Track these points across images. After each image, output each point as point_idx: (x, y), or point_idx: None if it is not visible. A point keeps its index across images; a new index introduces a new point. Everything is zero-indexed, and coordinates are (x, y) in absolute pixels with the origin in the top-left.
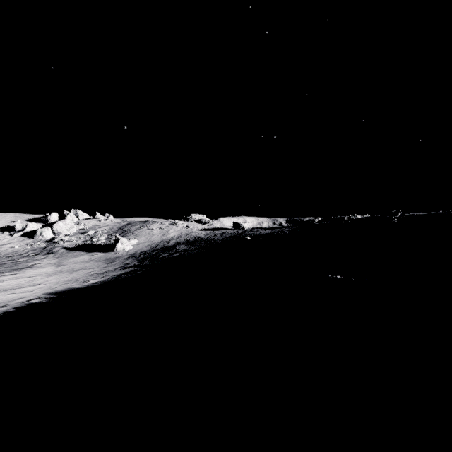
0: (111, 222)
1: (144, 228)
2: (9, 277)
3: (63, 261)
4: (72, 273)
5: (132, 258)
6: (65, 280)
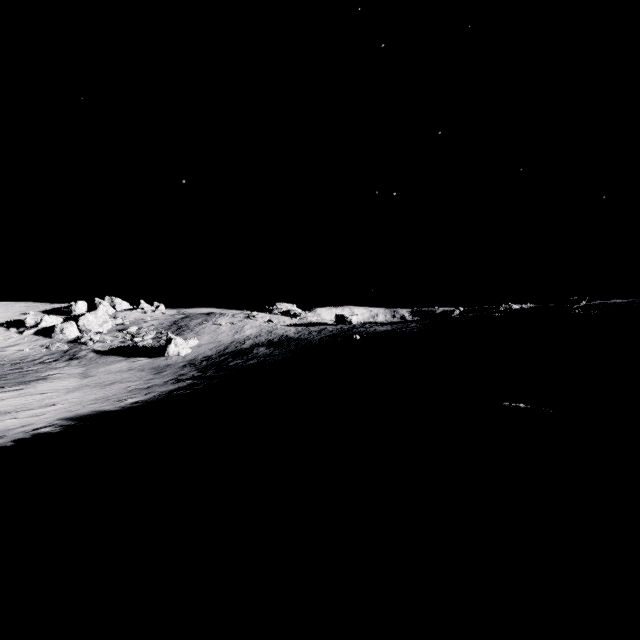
0: (162, 315)
1: (208, 323)
2: (12, 393)
3: (91, 371)
4: (102, 388)
5: (190, 366)
6: (91, 398)
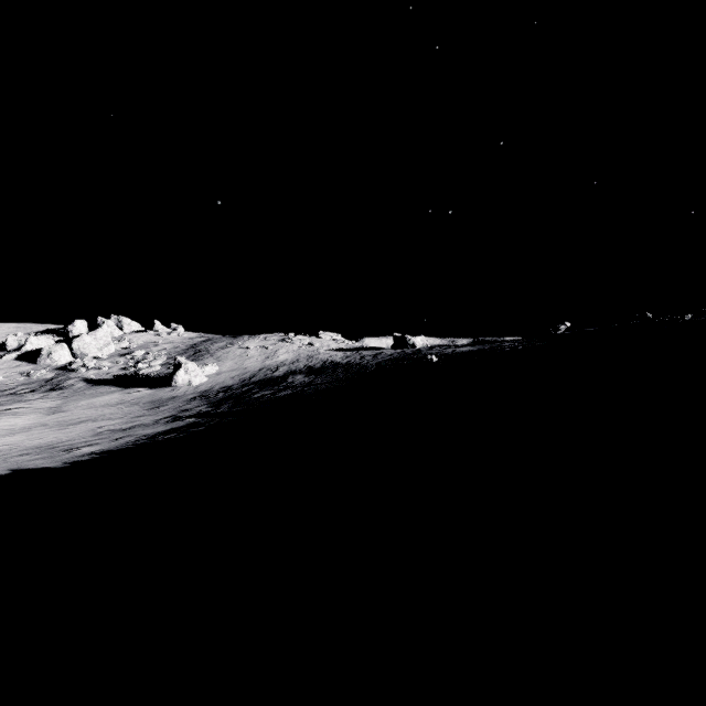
0: (179, 338)
1: (233, 346)
2: None
3: (68, 404)
4: (61, 429)
5: (201, 398)
6: (31, 444)
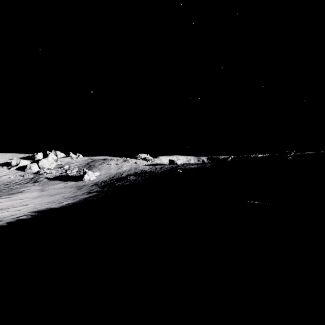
0: (81, 160)
1: (104, 164)
2: (5, 199)
3: (45, 188)
4: (51, 197)
5: (95, 185)
6: (46, 201)
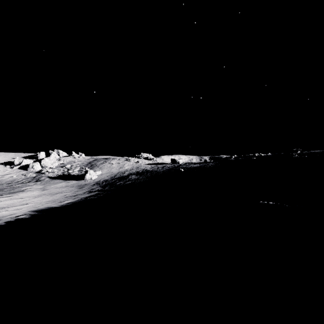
0: (83, 159)
1: (106, 163)
2: (6, 198)
3: (47, 187)
4: (52, 196)
5: (97, 184)
6: (46, 200)
